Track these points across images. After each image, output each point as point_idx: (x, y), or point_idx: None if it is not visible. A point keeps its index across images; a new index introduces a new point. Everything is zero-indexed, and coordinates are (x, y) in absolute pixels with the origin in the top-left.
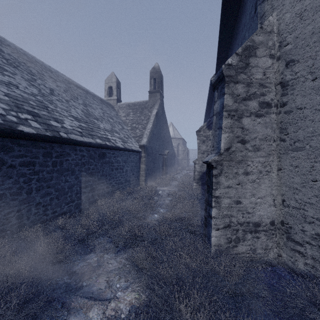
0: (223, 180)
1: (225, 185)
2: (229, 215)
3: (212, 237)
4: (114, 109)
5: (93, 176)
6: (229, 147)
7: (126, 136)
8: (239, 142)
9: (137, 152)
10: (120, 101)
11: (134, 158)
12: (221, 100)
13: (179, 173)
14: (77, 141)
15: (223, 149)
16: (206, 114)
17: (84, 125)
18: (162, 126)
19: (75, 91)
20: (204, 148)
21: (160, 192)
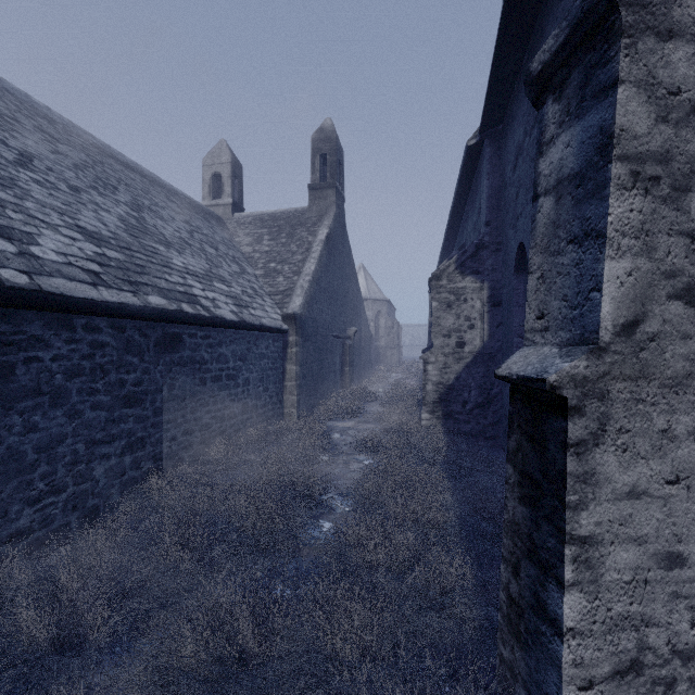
0: (612, 466)
1: (620, 485)
2: (635, 617)
3: None
4: (224, 227)
5: (138, 405)
6: (636, 320)
7: (248, 292)
8: (676, 298)
9: (278, 333)
10: (242, 209)
11: (268, 347)
12: (589, 121)
13: (380, 381)
14: (72, 300)
15: (611, 328)
16: (447, 242)
17: (115, 254)
18: (342, 270)
19: (116, 174)
20: (450, 323)
21: (335, 436)
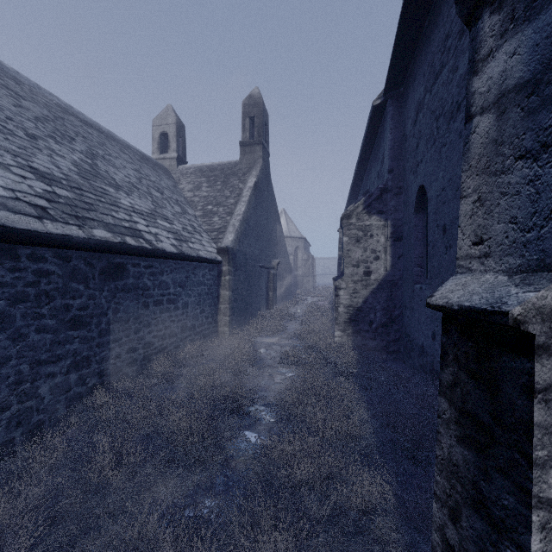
0: None
1: None
2: None
3: None
4: (170, 176)
5: (84, 327)
6: None
7: (188, 229)
8: None
9: (213, 263)
10: (185, 162)
11: (205, 275)
12: (546, 18)
13: (299, 303)
14: (14, 231)
15: None
16: (353, 189)
17: (65, 193)
18: (267, 212)
19: (74, 128)
20: (358, 255)
21: (262, 351)
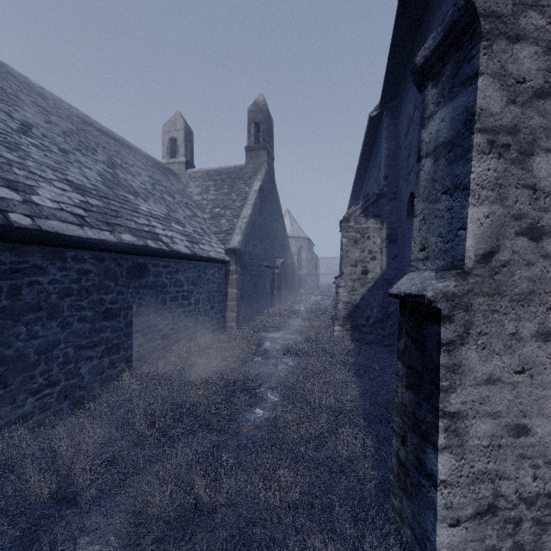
0: (474, 359)
1: (480, 374)
2: (491, 473)
3: (439, 550)
4: (179, 180)
5: (114, 319)
6: (492, 251)
7: (198, 231)
8: (522, 235)
9: (222, 263)
10: (193, 166)
11: (214, 274)
12: (458, 102)
13: (302, 302)
14: (64, 237)
15: (473, 257)
16: (354, 192)
17: (96, 202)
18: (272, 214)
19: (94, 139)
20: (356, 255)
21: (267, 344)
